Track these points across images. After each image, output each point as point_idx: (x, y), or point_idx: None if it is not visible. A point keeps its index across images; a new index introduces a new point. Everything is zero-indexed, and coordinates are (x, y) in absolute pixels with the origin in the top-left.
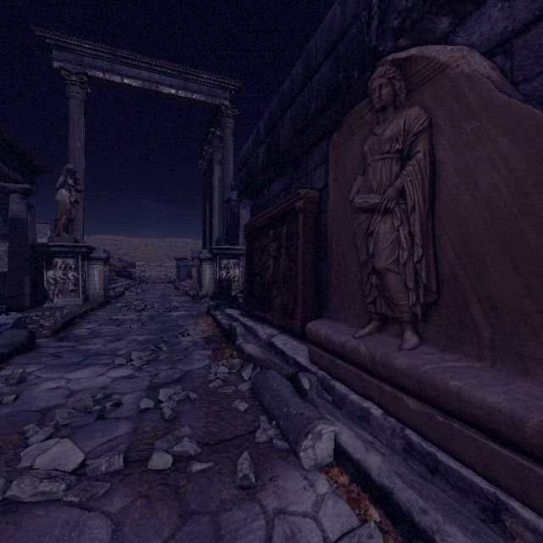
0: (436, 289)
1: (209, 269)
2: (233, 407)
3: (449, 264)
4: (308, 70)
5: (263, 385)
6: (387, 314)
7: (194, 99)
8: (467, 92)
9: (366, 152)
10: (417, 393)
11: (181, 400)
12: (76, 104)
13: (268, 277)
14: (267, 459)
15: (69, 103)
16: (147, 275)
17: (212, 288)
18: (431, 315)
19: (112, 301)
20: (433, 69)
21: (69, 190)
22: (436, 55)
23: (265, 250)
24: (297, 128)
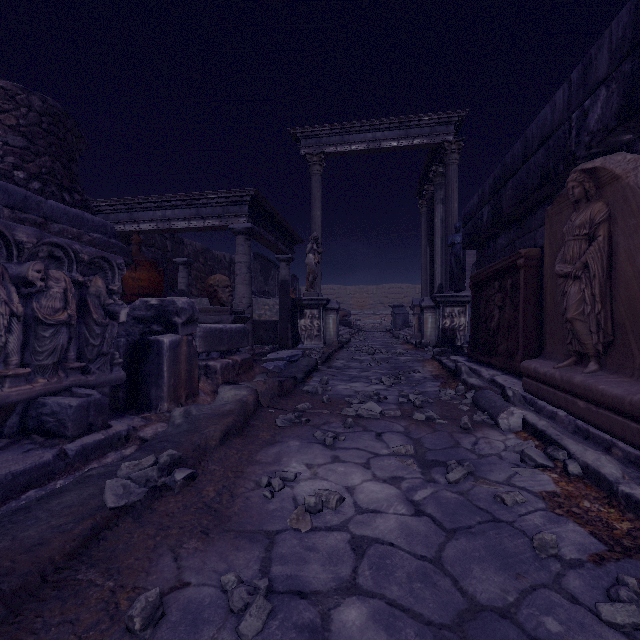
0: (611, 333)
1: (430, 317)
2: (459, 408)
3: (620, 315)
4: (526, 152)
5: (480, 396)
6: (579, 351)
7: (415, 145)
8: (630, 199)
9: (564, 232)
10: (584, 397)
11: (423, 401)
12: (316, 180)
13: (493, 325)
14: (479, 425)
15: (312, 180)
16: (361, 324)
17: (434, 338)
18: (610, 351)
19: (344, 346)
20: (611, 177)
21: (314, 254)
22: (613, 168)
23: (491, 300)
24: (517, 198)
